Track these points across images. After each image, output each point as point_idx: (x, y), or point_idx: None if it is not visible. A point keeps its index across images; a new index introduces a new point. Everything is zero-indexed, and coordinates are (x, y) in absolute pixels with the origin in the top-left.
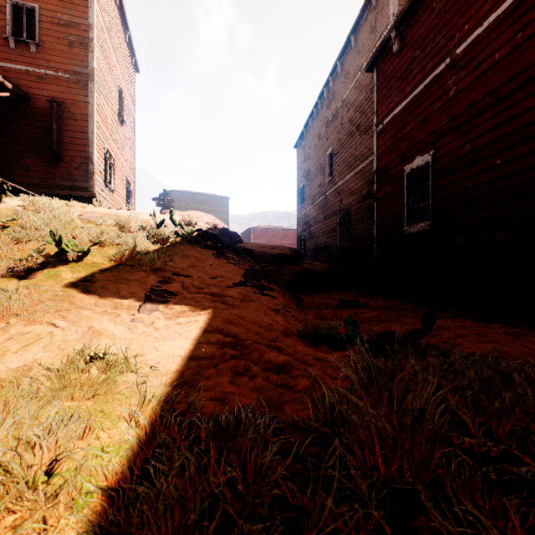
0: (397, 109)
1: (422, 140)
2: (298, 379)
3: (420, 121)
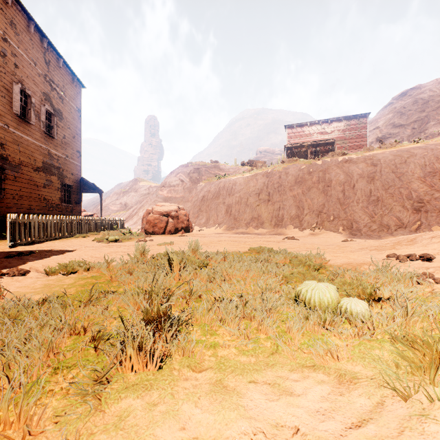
0: None
1: None
2: None
3: None
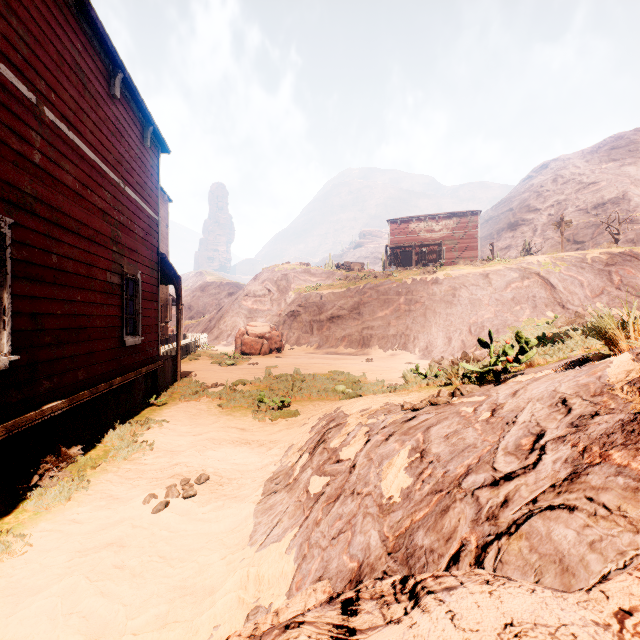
0: None
1: None
2: (305, 404)
3: None
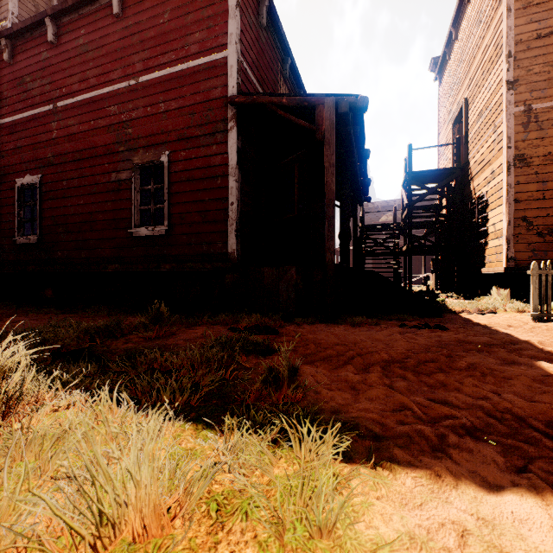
0: (9, 119)
1: (33, 161)
2: None
3: (30, 143)
